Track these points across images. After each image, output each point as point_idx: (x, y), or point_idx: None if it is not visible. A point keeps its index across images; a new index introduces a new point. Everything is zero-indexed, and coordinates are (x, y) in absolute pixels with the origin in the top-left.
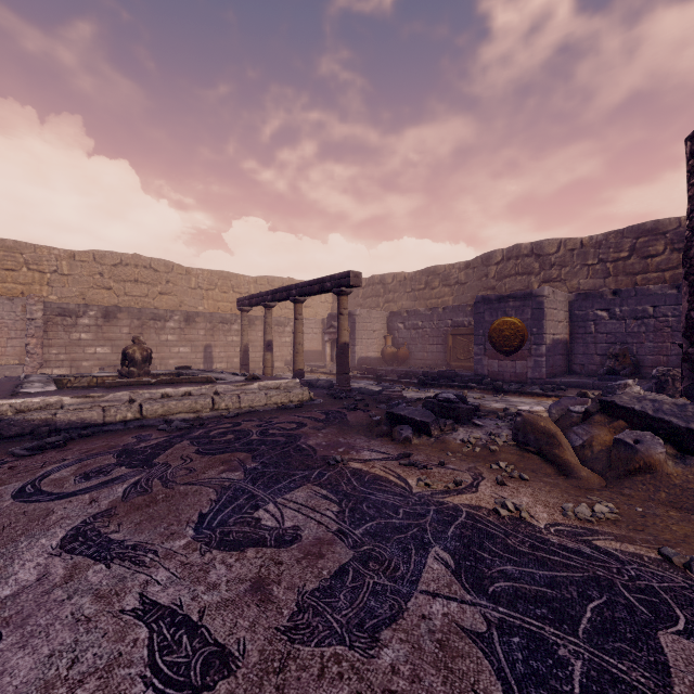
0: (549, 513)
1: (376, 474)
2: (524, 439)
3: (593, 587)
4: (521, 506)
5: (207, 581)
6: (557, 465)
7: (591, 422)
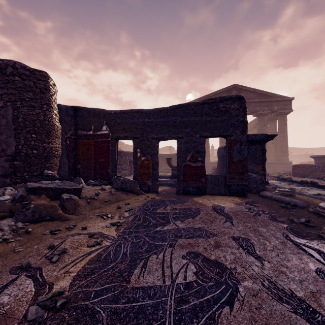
0: (112, 220)
1: (86, 264)
2: (40, 216)
3: (150, 215)
4: (114, 221)
5: (235, 255)
6: (59, 219)
7: (33, 199)
